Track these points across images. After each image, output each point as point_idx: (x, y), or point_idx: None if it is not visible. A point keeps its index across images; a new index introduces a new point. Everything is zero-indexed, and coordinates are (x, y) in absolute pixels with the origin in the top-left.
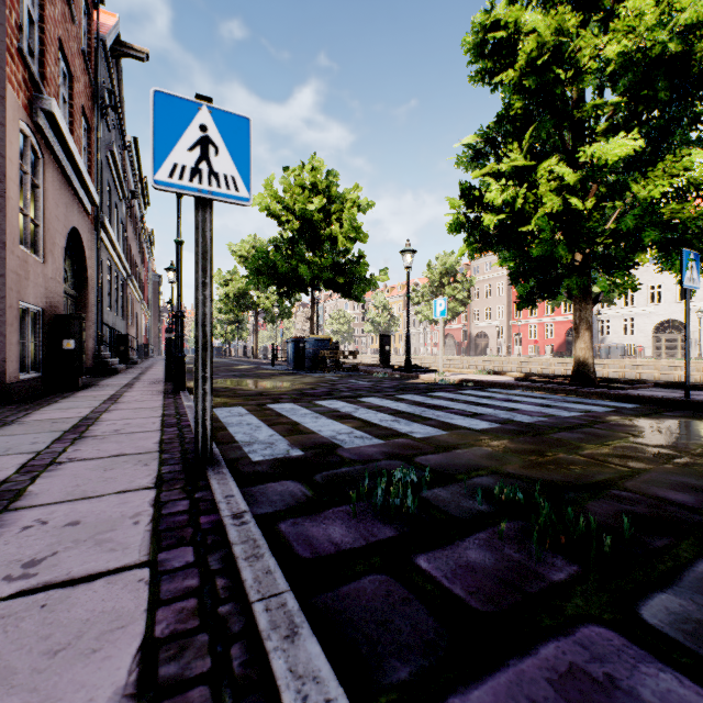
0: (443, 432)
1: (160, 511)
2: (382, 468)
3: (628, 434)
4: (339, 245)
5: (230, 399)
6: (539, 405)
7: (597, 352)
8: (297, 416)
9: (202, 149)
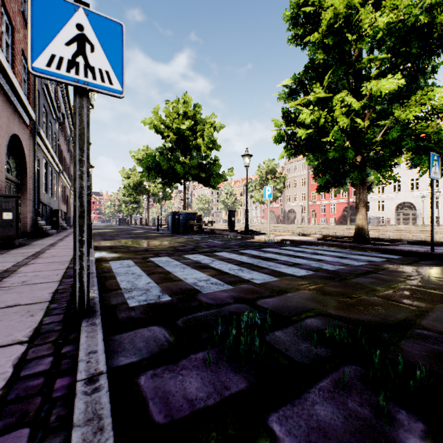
0: (275, 278)
1: (19, 372)
2: (232, 311)
3: (404, 278)
4: (202, 152)
5: (124, 254)
6: (337, 257)
7: None
8: (169, 267)
9: (79, 45)
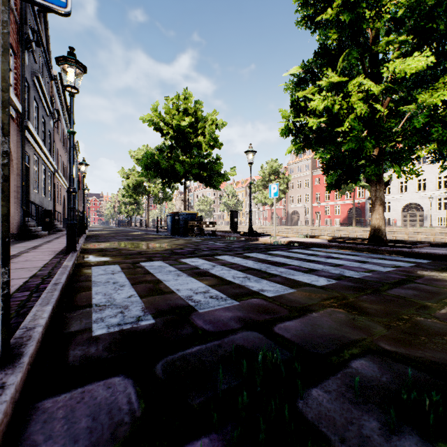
0: (290, 289)
1: None
2: (239, 345)
3: None
4: (203, 150)
5: (112, 257)
6: (356, 261)
7: (368, 223)
8: (161, 274)
9: None
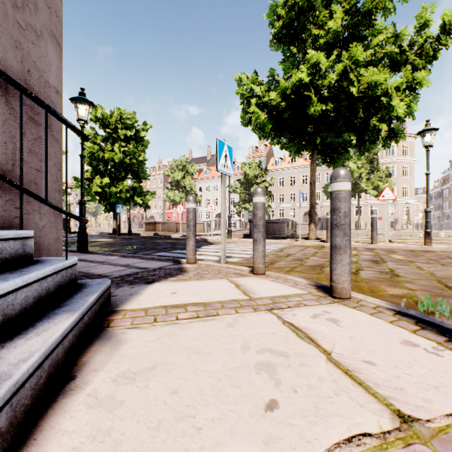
0: None
1: None
2: None
3: None
4: None
5: None
6: None
7: None
8: None
9: None
